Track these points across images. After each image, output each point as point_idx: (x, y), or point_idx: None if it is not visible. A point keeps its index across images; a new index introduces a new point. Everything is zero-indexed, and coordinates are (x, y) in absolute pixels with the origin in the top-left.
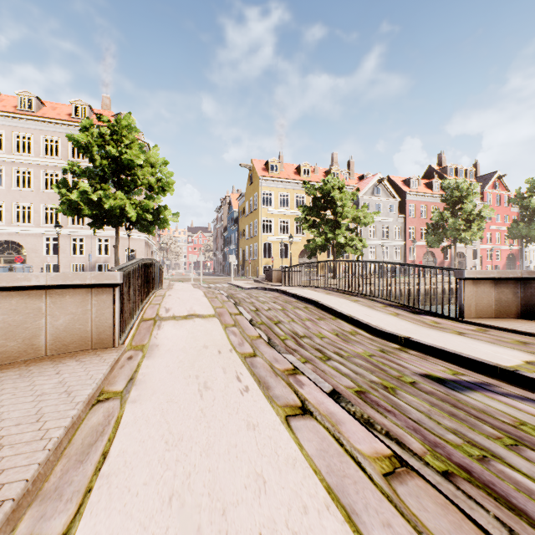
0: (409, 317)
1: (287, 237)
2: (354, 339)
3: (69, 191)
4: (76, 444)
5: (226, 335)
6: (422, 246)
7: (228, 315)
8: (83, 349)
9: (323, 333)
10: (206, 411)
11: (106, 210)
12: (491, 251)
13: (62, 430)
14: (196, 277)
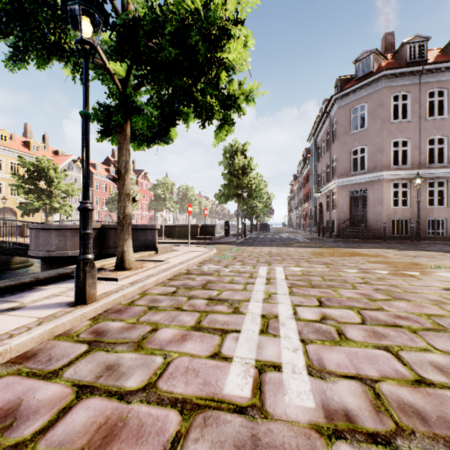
0: None
1: None
2: None
3: None
4: None
5: None
6: (104, 210)
7: None
8: None
9: None
10: None
11: None
12: (141, 215)
13: None
14: None
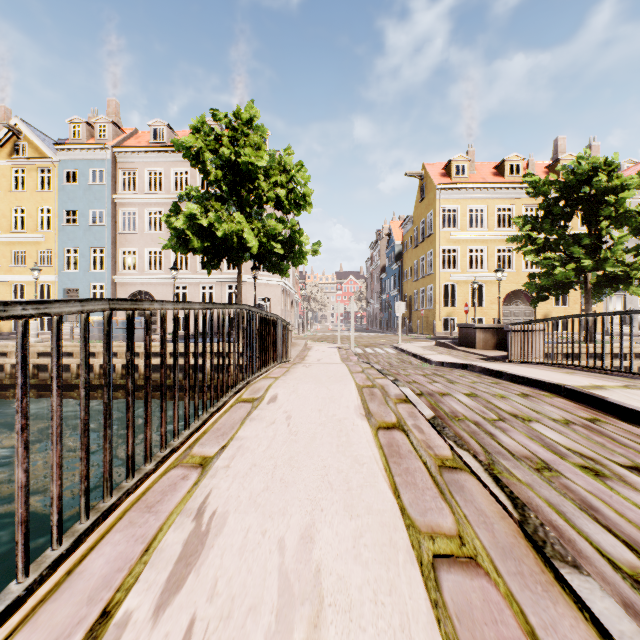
0: None
1: (483, 274)
2: None
3: None
4: None
5: None
6: None
7: None
8: None
9: None
10: None
11: (220, 240)
12: None
13: None
14: (345, 333)
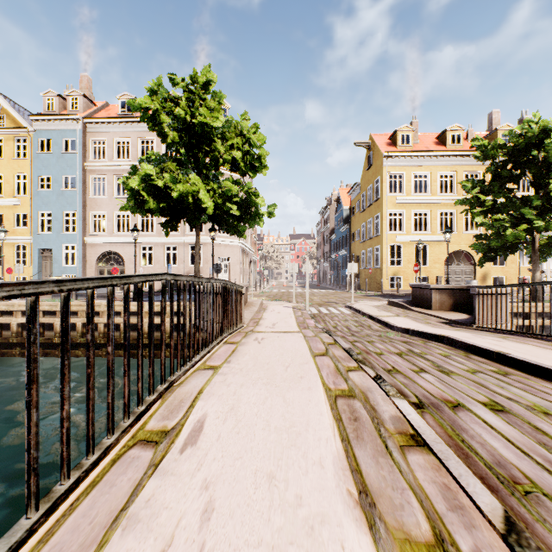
0: None
1: (426, 236)
2: None
3: None
4: None
5: None
6: None
7: None
8: None
9: None
10: None
11: (176, 201)
12: None
13: None
14: (299, 290)
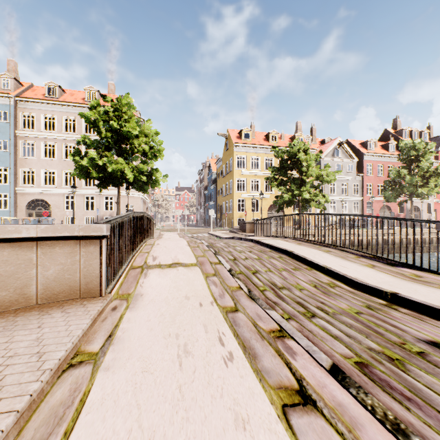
0: (386, 269)
1: (258, 194)
2: (334, 292)
3: (82, 159)
4: (25, 438)
5: (207, 285)
6: (379, 201)
7: (209, 264)
8: (71, 298)
9: (301, 285)
10: (185, 390)
11: (109, 173)
12: None
13: (11, 417)
14: (182, 227)
